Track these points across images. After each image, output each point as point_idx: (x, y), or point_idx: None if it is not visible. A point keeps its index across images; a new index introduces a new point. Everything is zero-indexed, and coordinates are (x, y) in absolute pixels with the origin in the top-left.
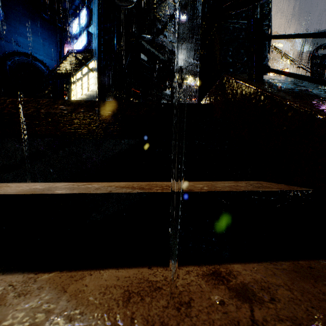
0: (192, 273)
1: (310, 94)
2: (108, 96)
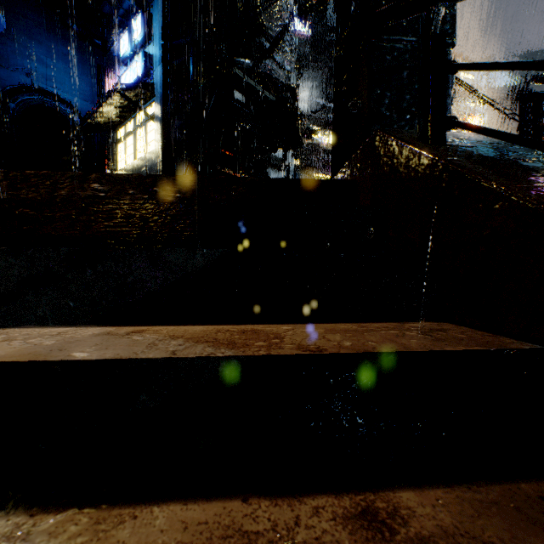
0: (325, 514)
1: (531, 169)
2: (179, 161)
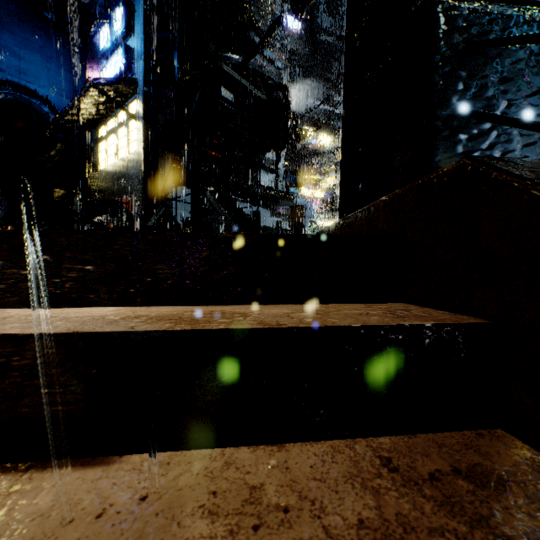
0: None
1: None
2: (162, 163)
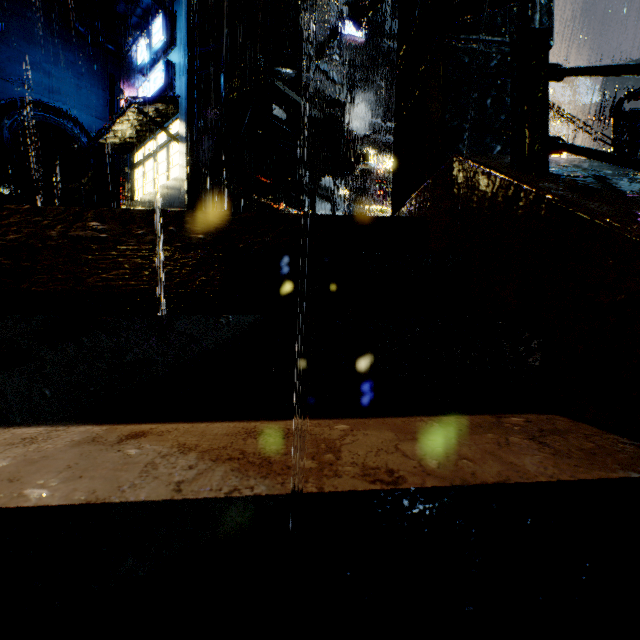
0: None
1: None
2: (207, 190)
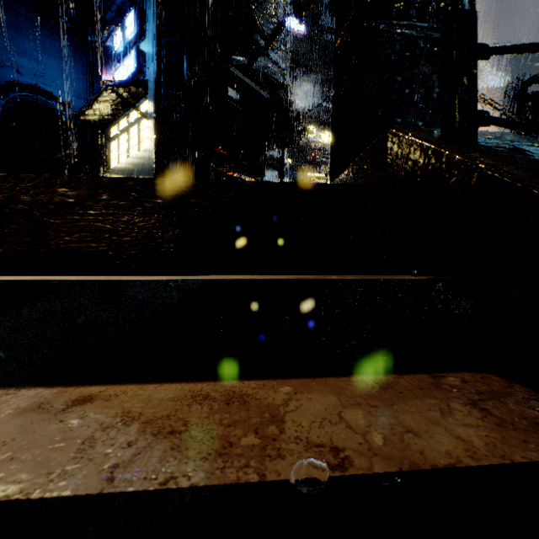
0: None
1: None
2: (172, 160)
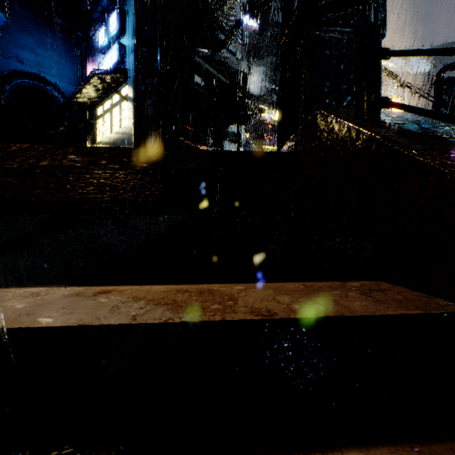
0: None
1: None
2: (148, 135)
